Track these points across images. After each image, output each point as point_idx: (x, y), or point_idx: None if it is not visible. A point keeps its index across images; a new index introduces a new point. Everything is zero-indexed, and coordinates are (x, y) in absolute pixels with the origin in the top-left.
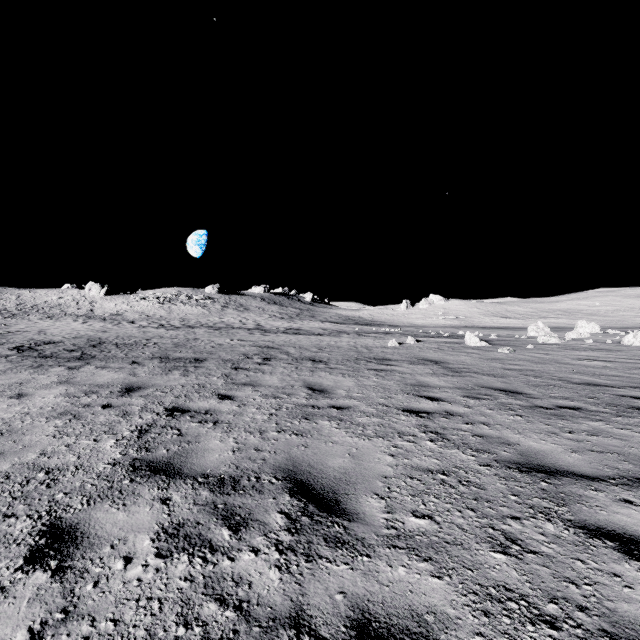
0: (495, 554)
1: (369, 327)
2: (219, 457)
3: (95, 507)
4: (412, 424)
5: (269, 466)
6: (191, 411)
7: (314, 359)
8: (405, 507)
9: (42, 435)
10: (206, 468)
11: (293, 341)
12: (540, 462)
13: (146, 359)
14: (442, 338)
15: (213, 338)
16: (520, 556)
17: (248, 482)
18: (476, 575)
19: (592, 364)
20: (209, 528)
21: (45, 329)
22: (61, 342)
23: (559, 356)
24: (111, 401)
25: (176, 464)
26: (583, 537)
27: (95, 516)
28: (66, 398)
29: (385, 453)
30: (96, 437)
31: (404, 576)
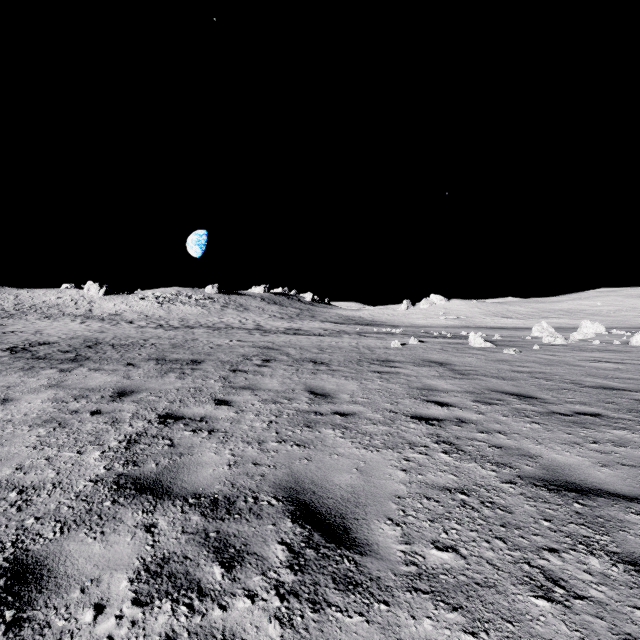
0: (536, 600)
1: (370, 327)
2: (213, 472)
3: (69, 536)
4: (423, 433)
5: (268, 483)
6: (185, 418)
7: (315, 361)
8: (424, 536)
9: (22, 446)
10: (198, 486)
11: (293, 342)
12: (568, 478)
13: (142, 361)
14: (445, 339)
15: (212, 339)
16: (566, 603)
17: (245, 504)
18: (518, 630)
19: (603, 366)
20: (198, 564)
21: (42, 329)
22: (56, 343)
23: (567, 357)
24: (101, 407)
25: (165, 481)
26: (636, 576)
27: (67, 548)
28: (54, 403)
29: (396, 467)
30: (80, 448)
31: (431, 632)
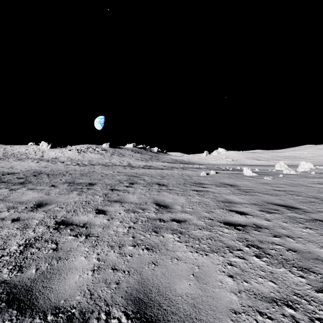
0: None
1: (188, 165)
2: (78, 279)
3: None
4: (235, 237)
5: (121, 293)
6: (73, 224)
7: (159, 183)
8: None
9: None
10: (61, 297)
11: (147, 172)
12: None
13: (60, 183)
14: (229, 171)
15: (103, 171)
16: None
17: (96, 322)
18: None
19: None
20: None
21: (14, 166)
22: (18, 173)
23: (301, 181)
24: (21, 215)
25: (36, 290)
26: None
27: None
28: None
29: (224, 273)
30: None
31: None
